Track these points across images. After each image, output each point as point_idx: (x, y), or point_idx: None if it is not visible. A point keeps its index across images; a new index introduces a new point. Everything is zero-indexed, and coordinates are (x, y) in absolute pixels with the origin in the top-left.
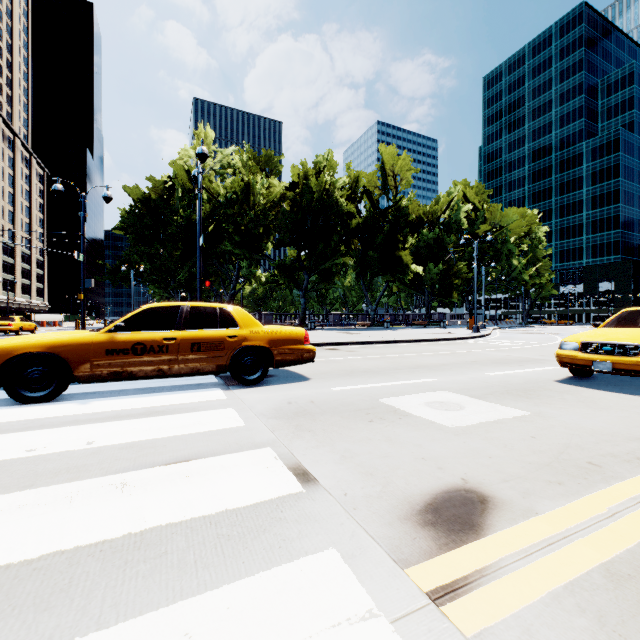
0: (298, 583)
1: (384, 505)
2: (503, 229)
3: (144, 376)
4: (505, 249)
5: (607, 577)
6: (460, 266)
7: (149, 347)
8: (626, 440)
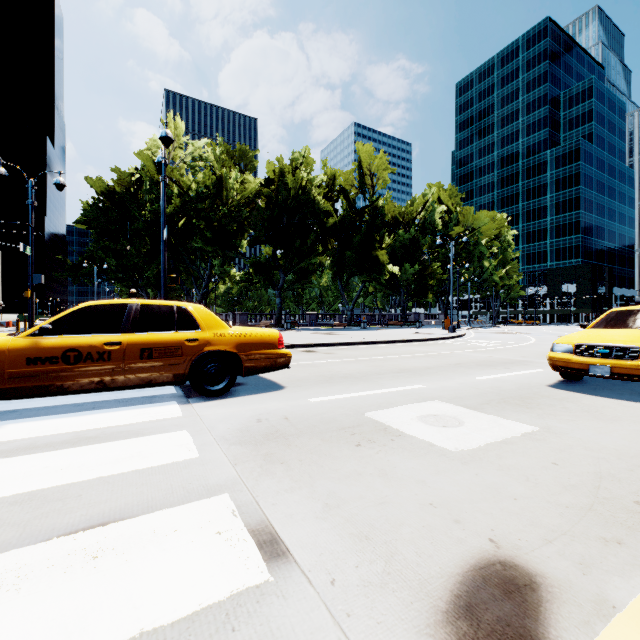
0: None
1: (392, 603)
2: (475, 231)
3: (79, 390)
4: (477, 251)
5: None
6: (435, 267)
7: (85, 354)
8: None
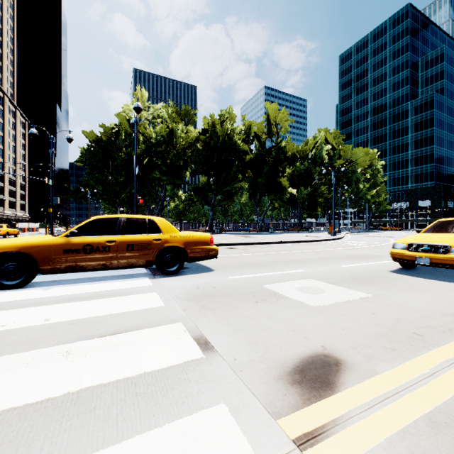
0: (194, 433)
1: (263, 367)
2: (353, 163)
3: (92, 269)
4: (354, 177)
5: (429, 425)
6: (322, 189)
7: (96, 247)
8: (441, 315)
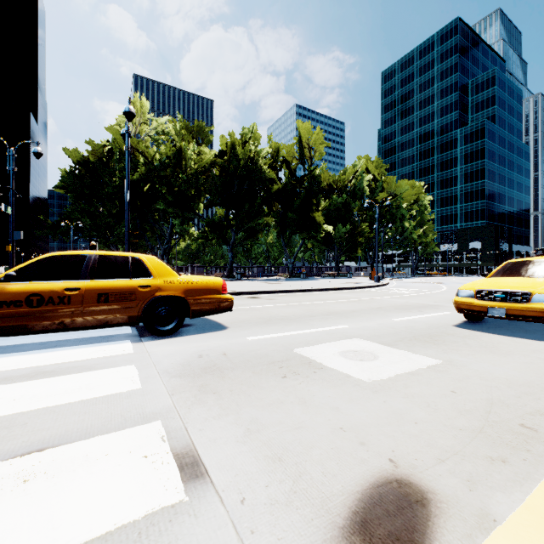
0: None
1: (294, 520)
2: (397, 197)
3: (42, 330)
4: (399, 213)
5: None
6: (363, 227)
7: (47, 298)
8: None
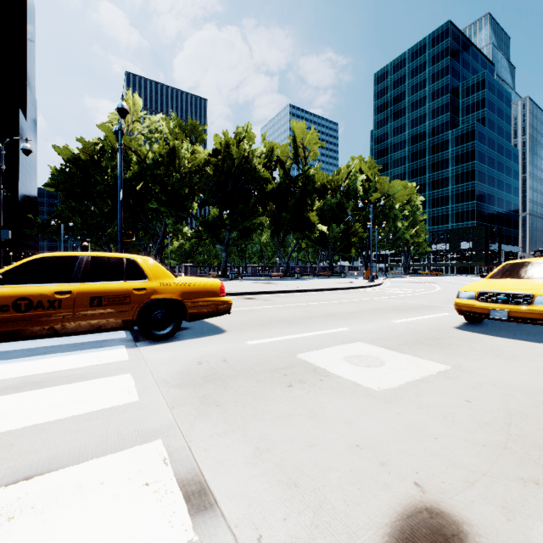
0: None
1: None
2: (390, 197)
3: (30, 336)
4: (392, 214)
5: None
6: (357, 227)
7: (36, 302)
8: None
